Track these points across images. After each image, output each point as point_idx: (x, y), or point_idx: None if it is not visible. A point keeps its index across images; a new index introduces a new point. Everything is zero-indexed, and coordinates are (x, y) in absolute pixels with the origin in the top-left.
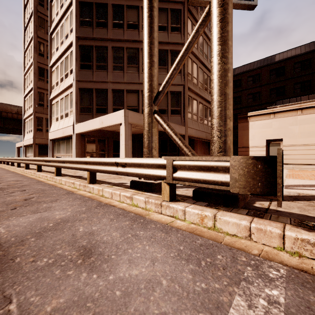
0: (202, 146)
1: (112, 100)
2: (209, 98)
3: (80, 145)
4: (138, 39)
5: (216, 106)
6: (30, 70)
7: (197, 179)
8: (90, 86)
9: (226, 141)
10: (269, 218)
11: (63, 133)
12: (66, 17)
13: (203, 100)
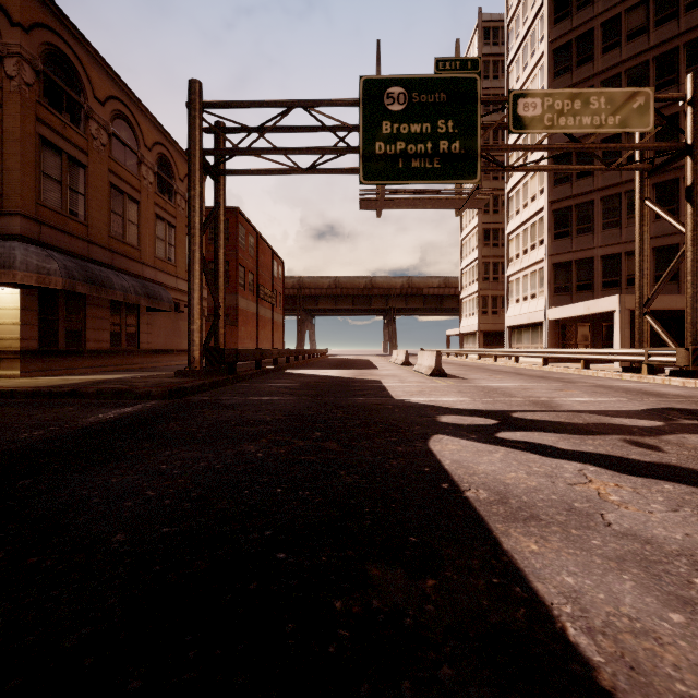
0: None
1: (601, 270)
2: None
3: (554, 334)
4: None
5: (687, 316)
6: (471, 235)
7: (660, 361)
8: (568, 258)
9: (694, 338)
10: None
11: (529, 319)
12: (532, 175)
13: None
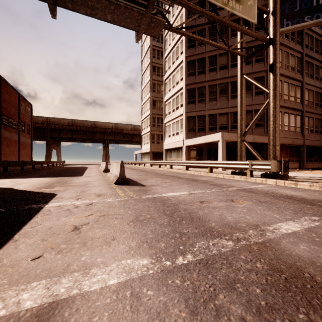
0: (287, 151)
1: (208, 121)
2: (297, 105)
3: (188, 153)
4: (227, 76)
5: (271, 141)
6: (146, 102)
7: (260, 168)
8: (194, 114)
9: (275, 154)
10: (285, 180)
11: (175, 145)
12: (177, 71)
13: (288, 110)
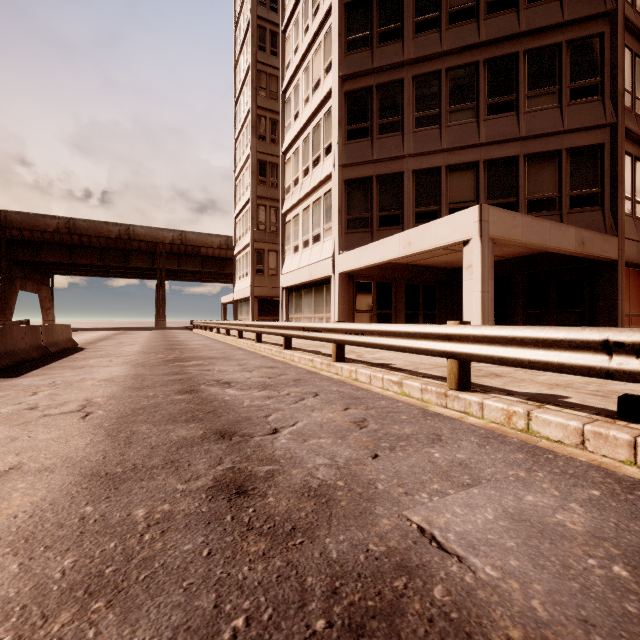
0: None
1: (413, 194)
2: None
3: (347, 297)
4: (476, 40)
5: None
6: (244, 170)
7: None
8: (367, 172)
9: None
10: None
11: (311, 273)
12: (316, 48)
13: None
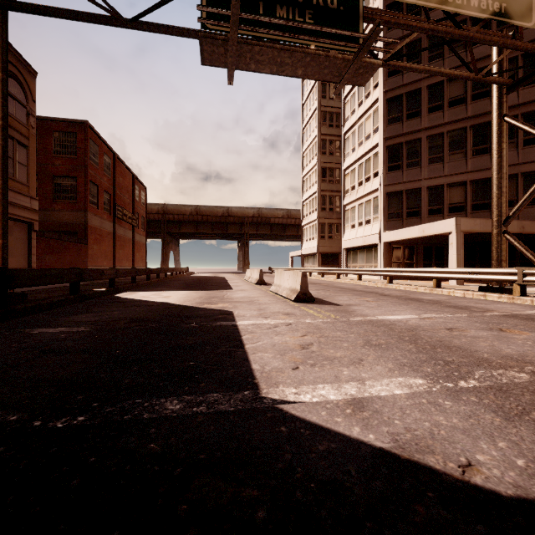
0: None
1: (427, 199)
2: None
3: (387, 255)
4: (464, 116)
5: None
6: (311, 172)
7: None
8: (399, 188)
9: None
10: None
11: (364, 241)
12: (367, 117)
13: None
